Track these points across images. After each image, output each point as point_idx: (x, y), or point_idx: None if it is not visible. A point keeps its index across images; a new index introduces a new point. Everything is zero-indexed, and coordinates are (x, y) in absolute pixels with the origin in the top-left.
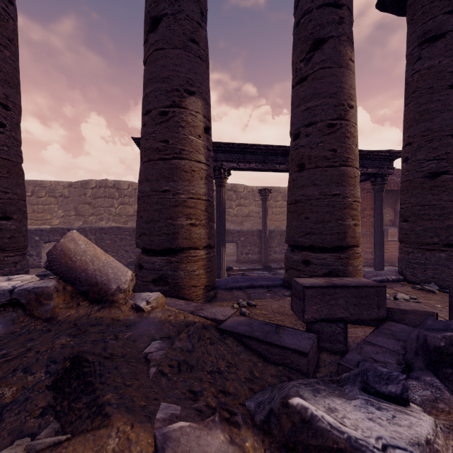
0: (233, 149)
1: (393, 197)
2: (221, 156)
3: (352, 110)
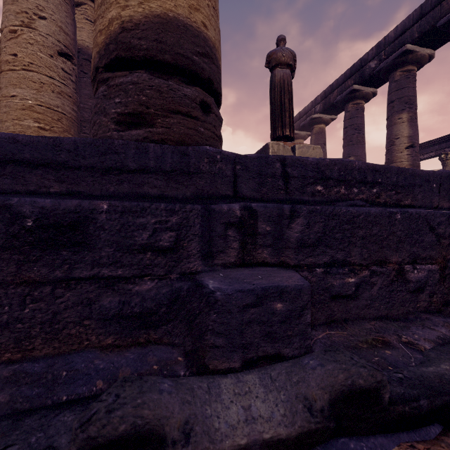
0: None
1: None
2: (443, 145)
3: (398, 139)
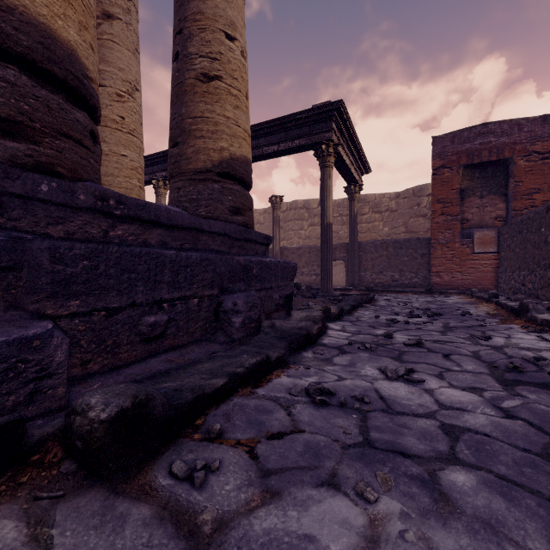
0: (161, 159)
1: (498, 175)
2: (156, 168)
3: None
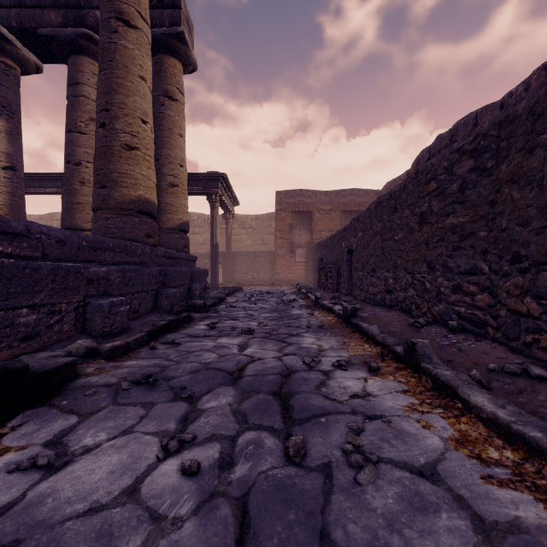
0: None
1: (308, 219)
2: None
3: None
